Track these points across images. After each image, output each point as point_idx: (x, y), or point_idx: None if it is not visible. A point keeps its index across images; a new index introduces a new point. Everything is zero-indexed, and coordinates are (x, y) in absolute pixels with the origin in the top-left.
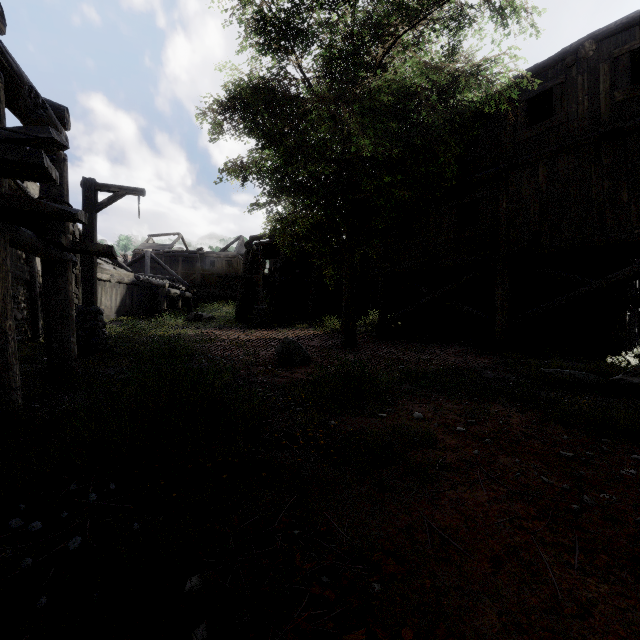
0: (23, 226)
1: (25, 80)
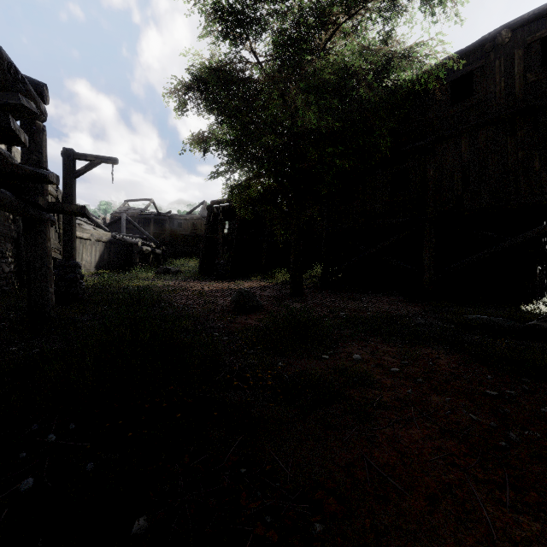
0: (1, 187)
1: (4, 56)
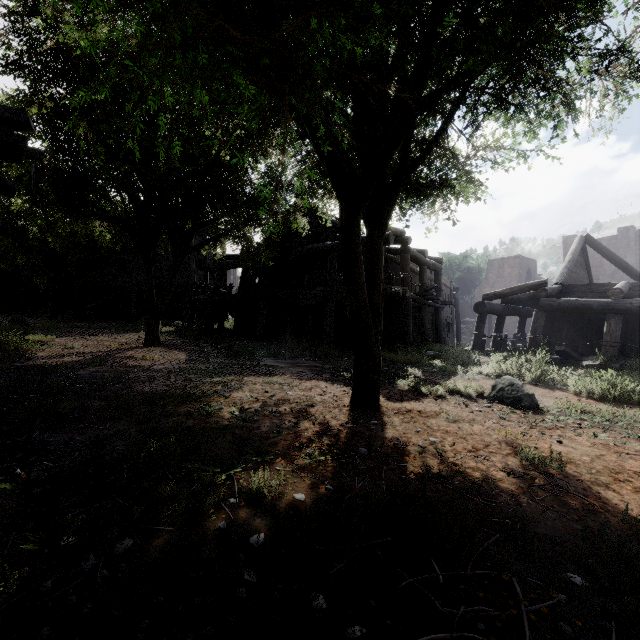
0: None
1: None
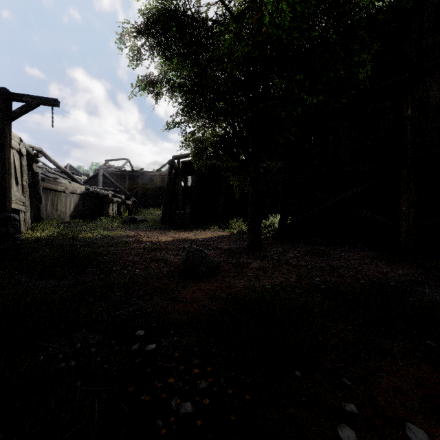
0: None
1: None
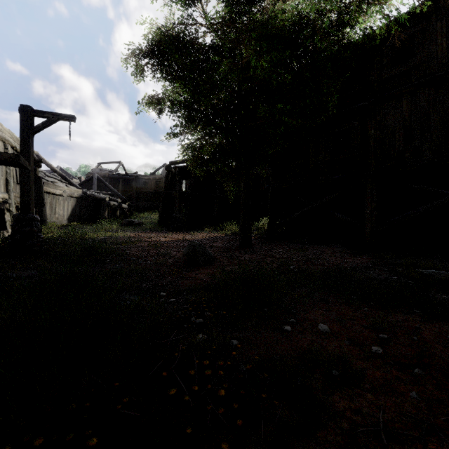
0: None
1: None
